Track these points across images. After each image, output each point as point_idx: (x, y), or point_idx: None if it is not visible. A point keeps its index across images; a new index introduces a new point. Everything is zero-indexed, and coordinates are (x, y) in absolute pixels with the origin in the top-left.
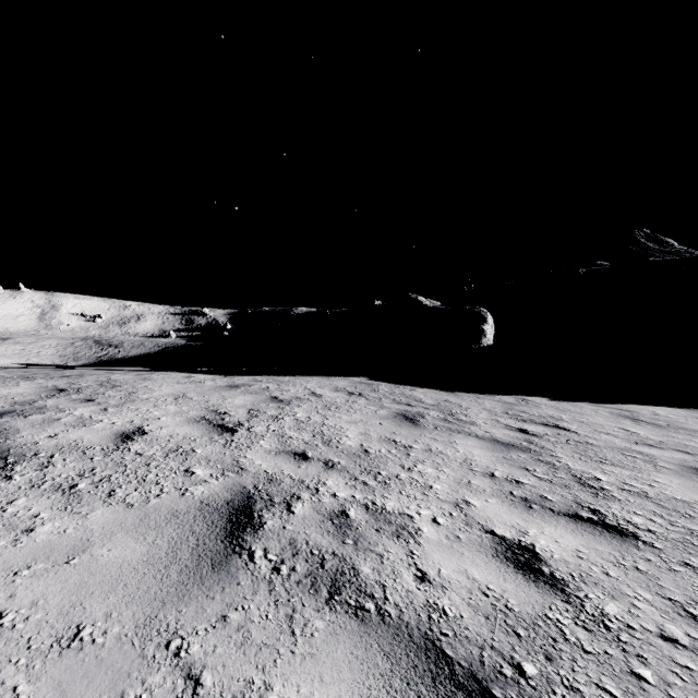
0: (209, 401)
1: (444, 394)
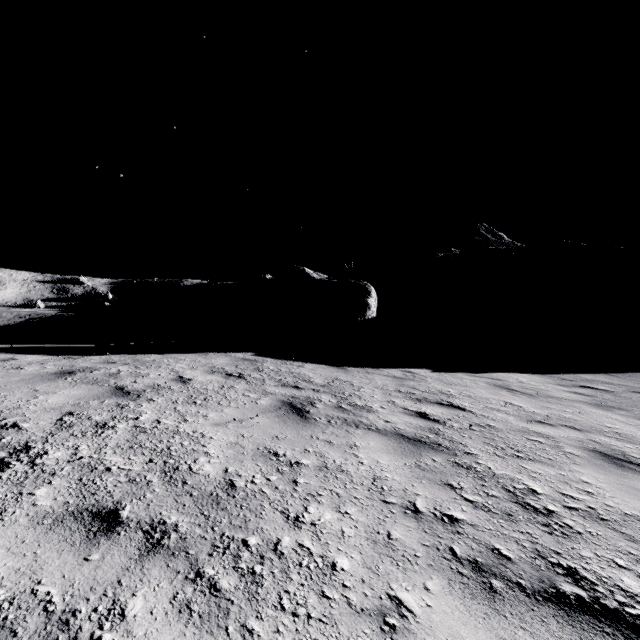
0: (1, 403)
1: (333, 370)
